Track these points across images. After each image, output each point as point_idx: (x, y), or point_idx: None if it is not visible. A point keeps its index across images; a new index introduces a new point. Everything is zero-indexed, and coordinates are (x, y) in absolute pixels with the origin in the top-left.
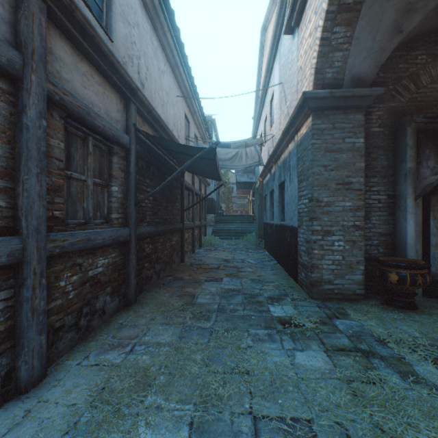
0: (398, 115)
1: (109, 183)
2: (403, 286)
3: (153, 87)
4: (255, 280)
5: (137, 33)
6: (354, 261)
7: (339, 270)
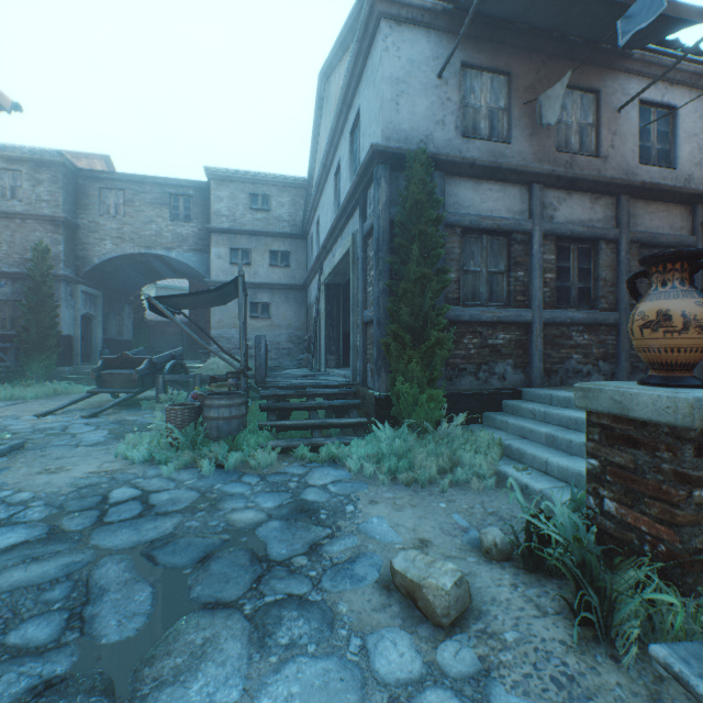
0: None
1: None
2: None
3: None
4: None
5: None
6: None
7: None
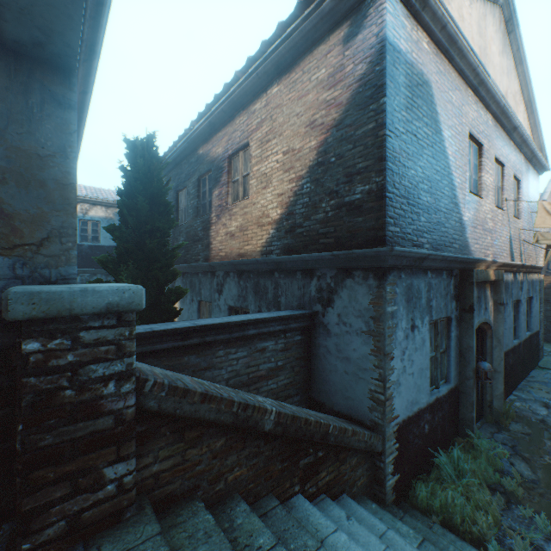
0: None
1: None
2: None
3: None
4: None
5: None
6: None
7: None
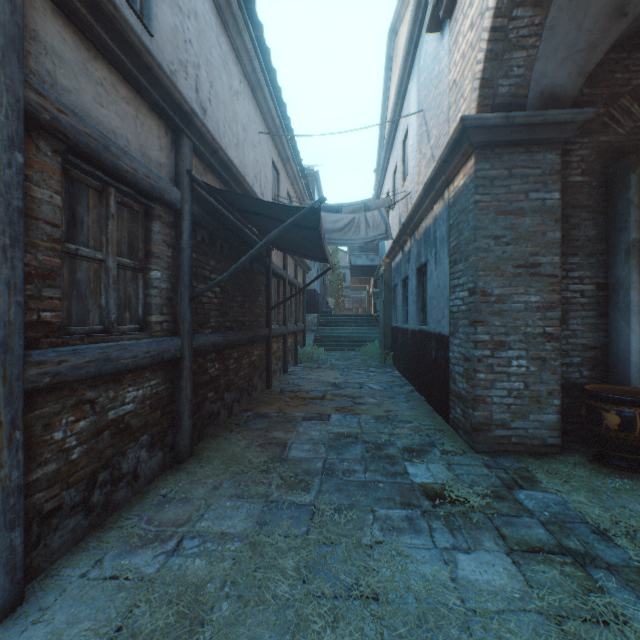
0: (614, 155)
1: (147, 264)
2: (629, 434)
3: (221, 115)
4: (382, 419)
5: (195, 28)
6: (543, 392)
7: (519, 406)
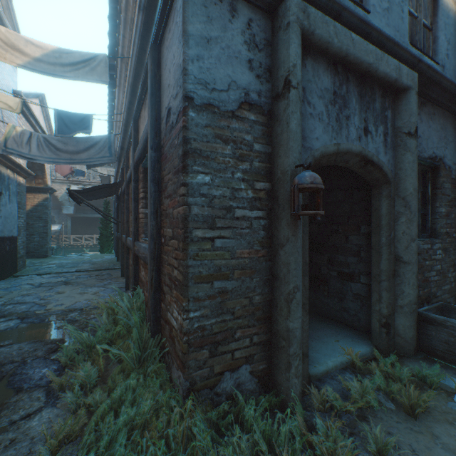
0: None
1: None
2: None
3: None
4: (50, 272)
5: None
6: None
7: None
